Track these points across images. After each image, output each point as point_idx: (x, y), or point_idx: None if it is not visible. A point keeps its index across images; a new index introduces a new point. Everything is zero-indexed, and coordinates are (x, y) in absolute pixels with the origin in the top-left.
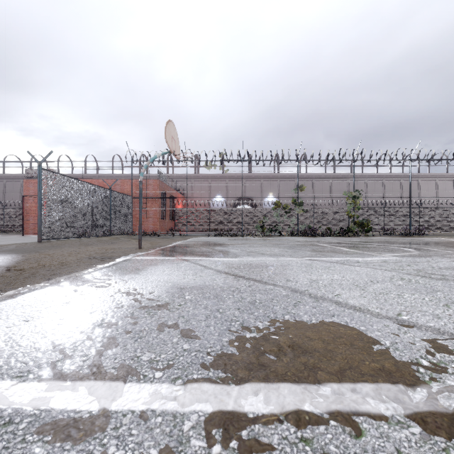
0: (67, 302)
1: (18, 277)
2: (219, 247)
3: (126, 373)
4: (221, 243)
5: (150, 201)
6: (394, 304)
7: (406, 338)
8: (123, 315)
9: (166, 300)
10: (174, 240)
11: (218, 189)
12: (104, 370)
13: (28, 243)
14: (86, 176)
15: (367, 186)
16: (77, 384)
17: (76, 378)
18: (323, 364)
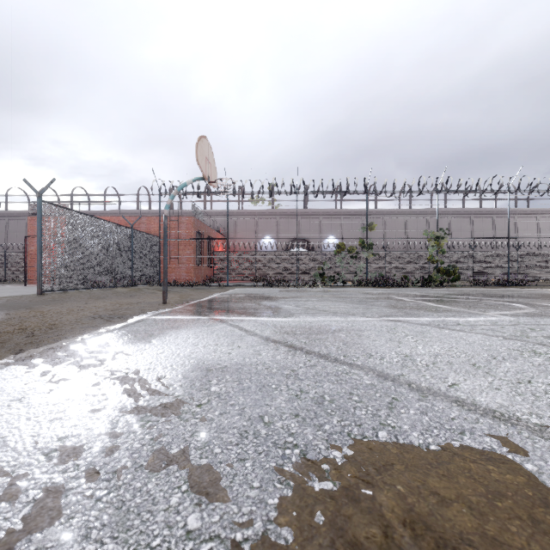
0: (18, 398)
1: None
2: (267, 302)
3: None
4: (270, 296)
5: (182, 243)
6: None
7: None
8: (98, 428)
9: (179, 394)
10: (210, 291)
11: (267, 229)
12: None
13: (23, 296)
14: (105, 213)
15: (451, 225)
16: None
17: None
18: None
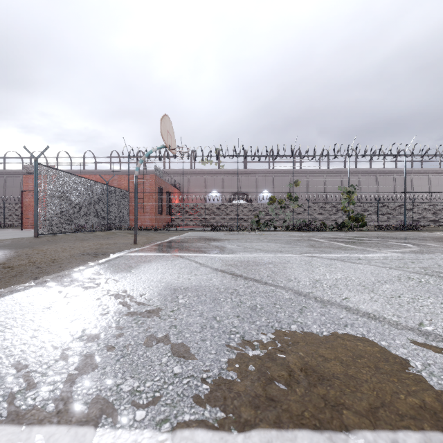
0: (47, 307)
1: (3, 276)
2: (215, 243)
3: (99, 412)
4: (217, 238)
5: (146, 196)
6: (411, 310)
7: (439, 358)
8: (107, 324)
9: (157, 304)
10: (170, 234)
11: (214, 185)
12: (72, 407)
13: (24, 238)
14: (84, 171)
15: (360, 182)
16: (34, 432)
17: (34, 421)
18: (347, 398)
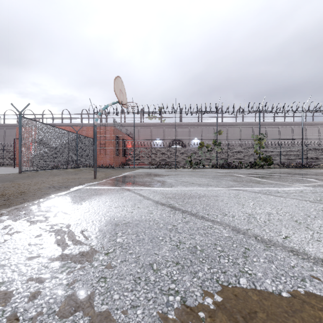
0: None
1: None
2: (157, 178)
3: None
4: (159, 174)
5: (107, 142)
6: None
7: None
8: (29, 274)
9: (94, 244)
10: (123, 171)
11: (158, 134)
12: None
13: (10, 174)
14: (62, 124)
15: (267, 132)
16: None
17: None
18: None
